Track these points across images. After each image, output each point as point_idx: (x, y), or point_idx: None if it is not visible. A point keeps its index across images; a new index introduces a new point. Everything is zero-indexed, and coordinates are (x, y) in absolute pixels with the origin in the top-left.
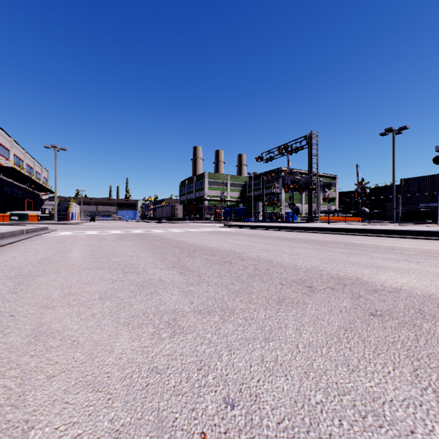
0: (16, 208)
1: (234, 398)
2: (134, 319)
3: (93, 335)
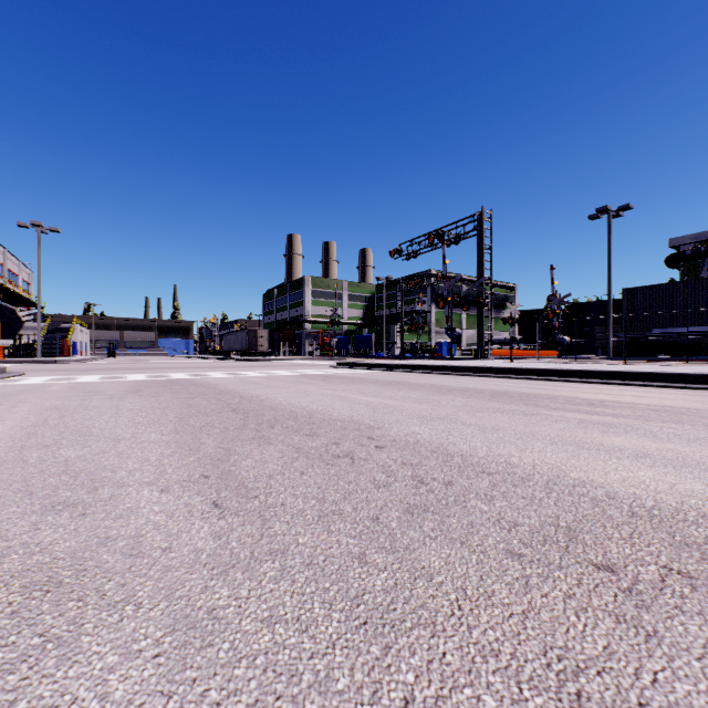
0: None
1: None
2: None
3: None
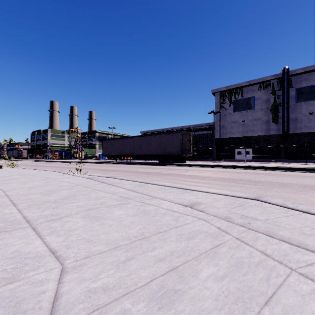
0: None
1: None
2: None
3: None
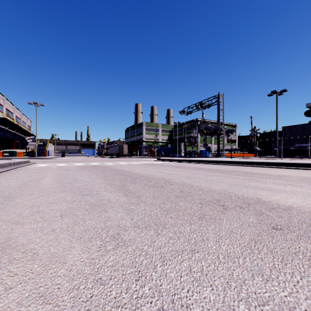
0: (7, 147)
1: (168, 310)
2: (85, 233)
3: (51, 248)
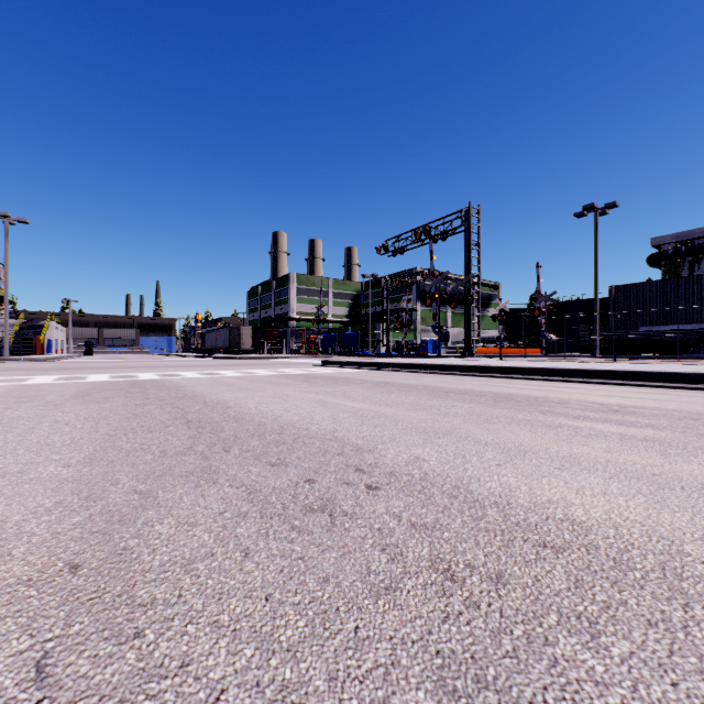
0: None
1: None
2: None
3: None
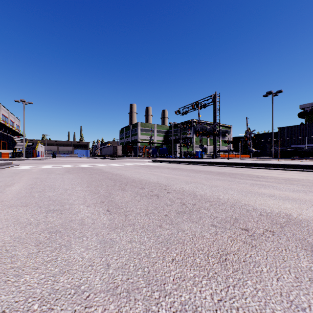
0: None
1: None
2: None
3: None
